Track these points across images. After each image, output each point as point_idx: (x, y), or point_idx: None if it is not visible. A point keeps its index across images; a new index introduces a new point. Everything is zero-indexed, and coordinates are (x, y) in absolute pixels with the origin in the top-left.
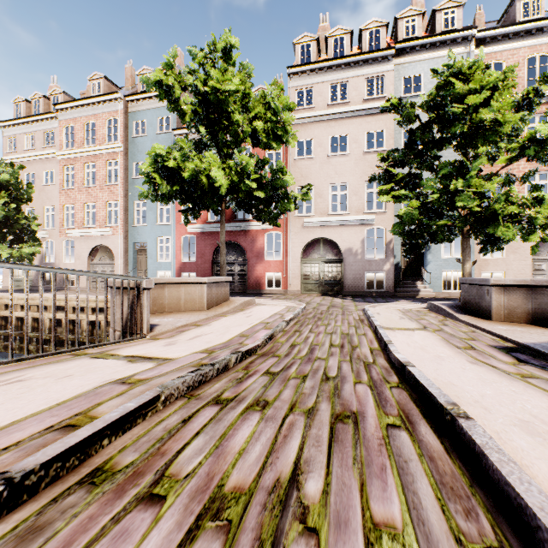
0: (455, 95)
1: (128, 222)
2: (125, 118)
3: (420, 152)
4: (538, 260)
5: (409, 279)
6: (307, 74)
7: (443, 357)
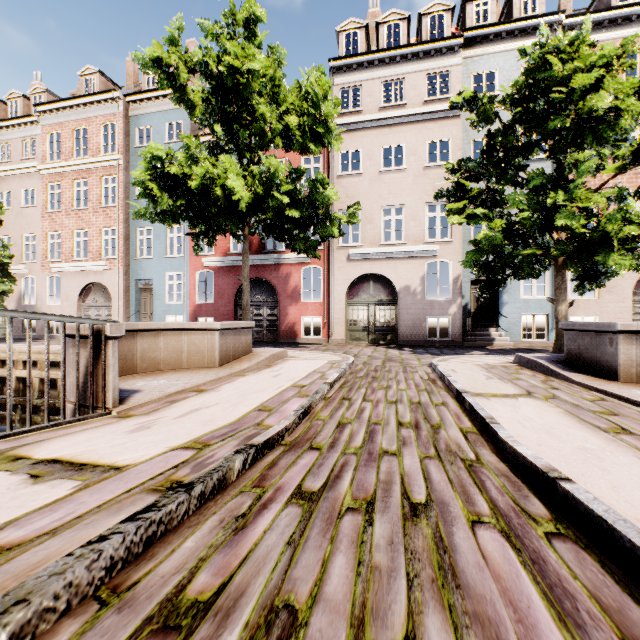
0: (552, 80)
1: (128, 253)
2: (125, 123)
3: (502, 160)
4: (638, 302)
5: (480, 325)
6: (354, 68)
7: (595, 451)
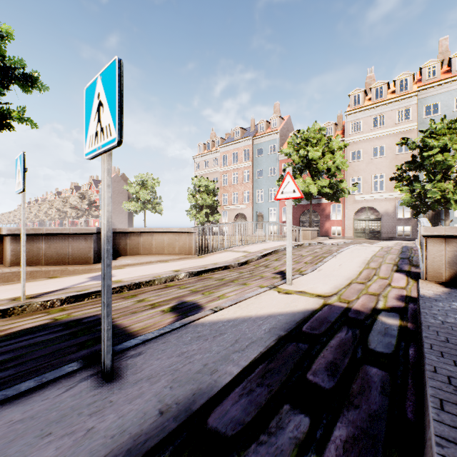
0: (429, 145)
1: (253, 201)
2: (252, 148)
3: (418, 166)
4: None
5: None
6: (357, 113)
7: None
